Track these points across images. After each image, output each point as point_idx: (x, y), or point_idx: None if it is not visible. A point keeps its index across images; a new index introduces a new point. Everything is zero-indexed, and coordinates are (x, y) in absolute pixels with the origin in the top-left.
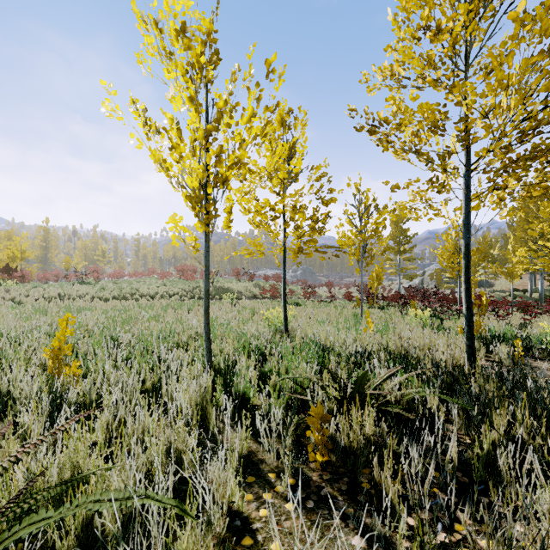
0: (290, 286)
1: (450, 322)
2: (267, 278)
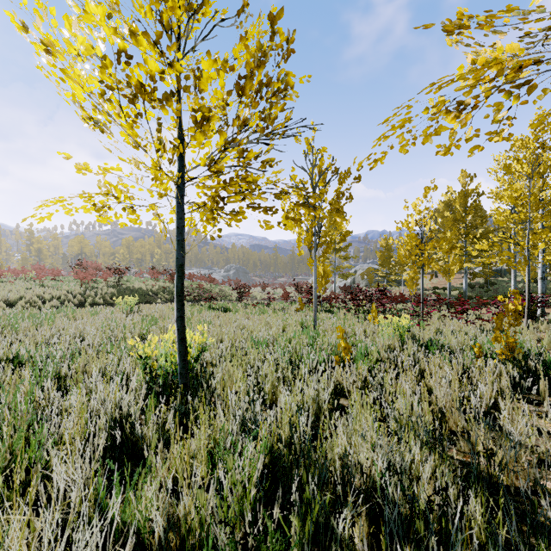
0: (221, 286)
1: (426, 331)
2: (192, 277)
